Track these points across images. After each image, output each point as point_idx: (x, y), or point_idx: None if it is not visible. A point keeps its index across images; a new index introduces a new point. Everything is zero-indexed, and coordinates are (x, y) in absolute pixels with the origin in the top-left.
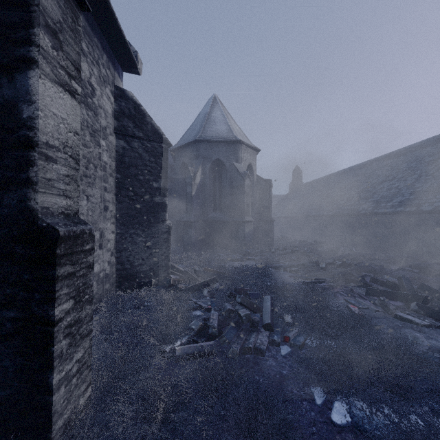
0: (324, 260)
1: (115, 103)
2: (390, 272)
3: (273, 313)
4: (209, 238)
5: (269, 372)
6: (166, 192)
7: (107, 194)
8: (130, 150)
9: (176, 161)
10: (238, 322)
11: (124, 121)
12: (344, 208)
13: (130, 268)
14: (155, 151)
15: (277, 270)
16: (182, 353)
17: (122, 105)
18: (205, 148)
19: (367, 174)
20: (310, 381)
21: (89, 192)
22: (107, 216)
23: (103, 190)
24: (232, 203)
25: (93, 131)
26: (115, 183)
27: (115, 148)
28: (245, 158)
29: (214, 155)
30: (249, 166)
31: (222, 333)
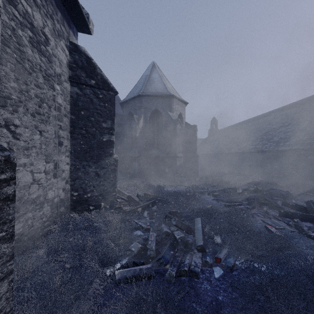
0: (240, 187)
1: (70, 56)
2: (295, 197)
3: (204, 234)
4: (149, 169)
5: (205, 298)
6: (113, 131)
7: (62, 131)
8: (83, 96)
9: (124, 111)
10: (173, 243)
11: (78, 71)
12: (250, 147)
13: (83, 194)
14: (104, 97)
15: (202, 194)
16: (121, 276)
17: (76, 58)
18: (146, 101)
19: (267, 122)
20: (249, 313)
21: (42, 128)
22: (62, 150)
23: (57, 128)
24: (167, 143)
25: (47, 75)
26: (70, 123)
27: (70, 94)
28: (177, 109)
29: (153, 106)
30: (179, 115)
31: (159, 254)
